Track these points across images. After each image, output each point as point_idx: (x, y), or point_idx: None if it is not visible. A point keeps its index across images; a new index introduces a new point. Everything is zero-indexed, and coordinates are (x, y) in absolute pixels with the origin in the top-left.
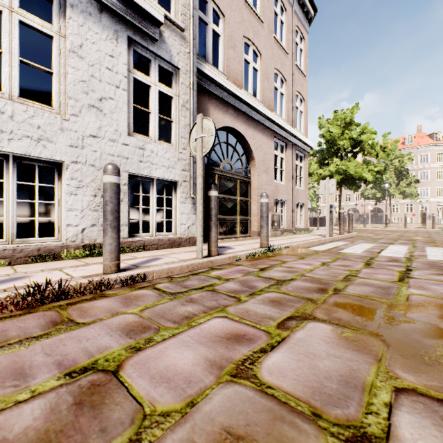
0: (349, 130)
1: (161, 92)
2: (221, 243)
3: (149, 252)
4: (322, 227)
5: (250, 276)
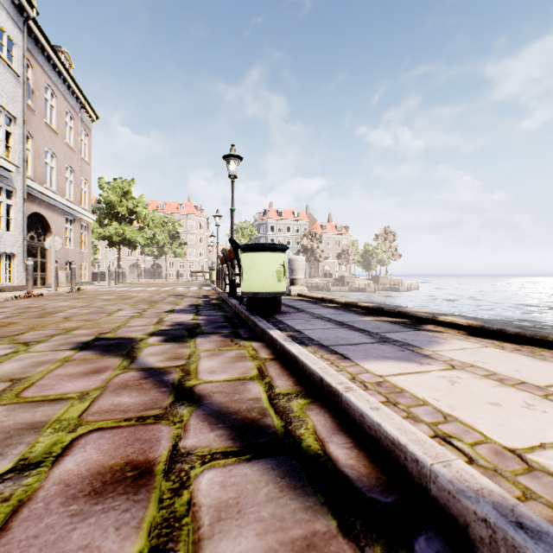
0: (127, 200)
1: (7, 203)
2: (40, 290)
3: (11, 292)
4: (102, 282)
5: (80, 294)
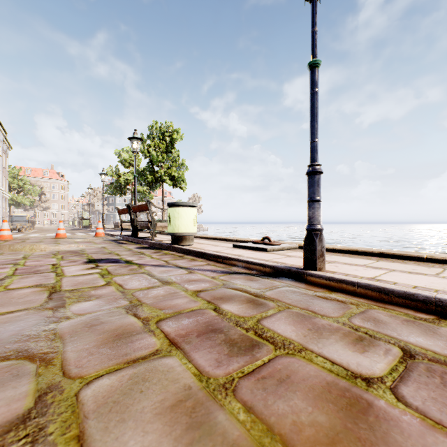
0: (17, 180)
1: None
2: None
3: None
4: None
5: None
